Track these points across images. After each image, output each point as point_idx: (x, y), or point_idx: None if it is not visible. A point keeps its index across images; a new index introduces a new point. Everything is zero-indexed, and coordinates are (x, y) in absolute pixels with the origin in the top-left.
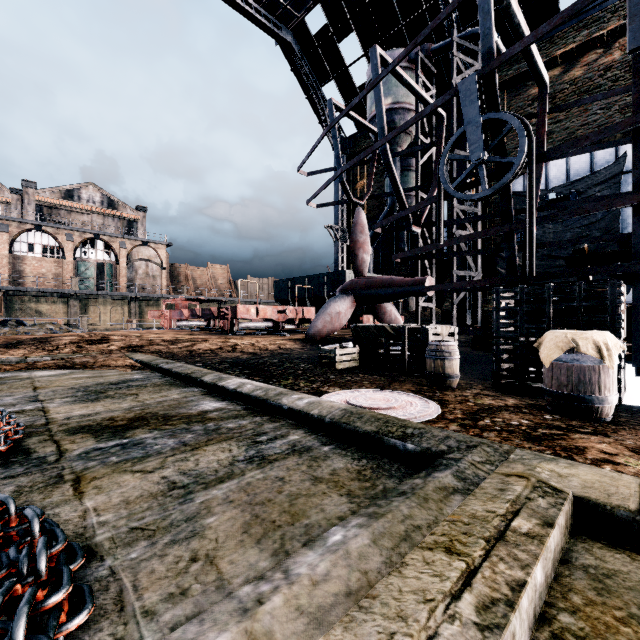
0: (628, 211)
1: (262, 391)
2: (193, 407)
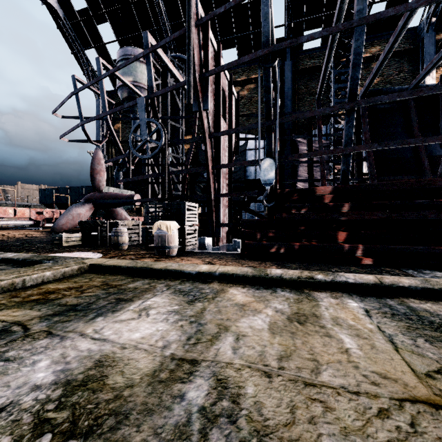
0: (250, 168)
1: None
2: None
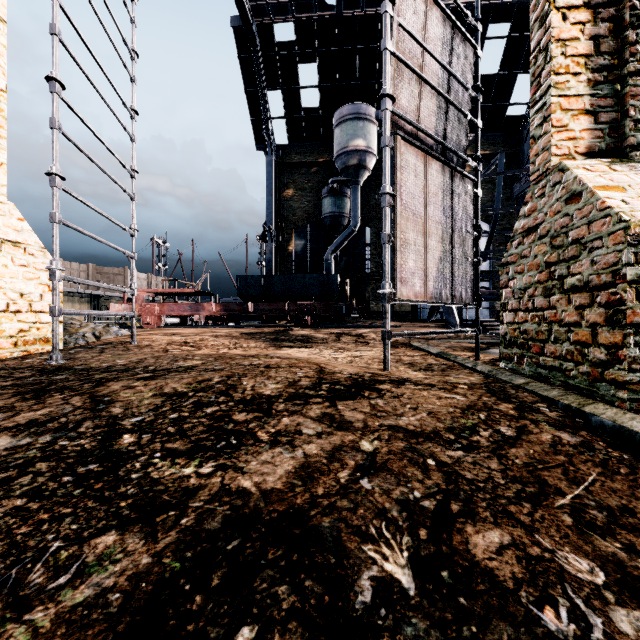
0: None
1: None
2: None
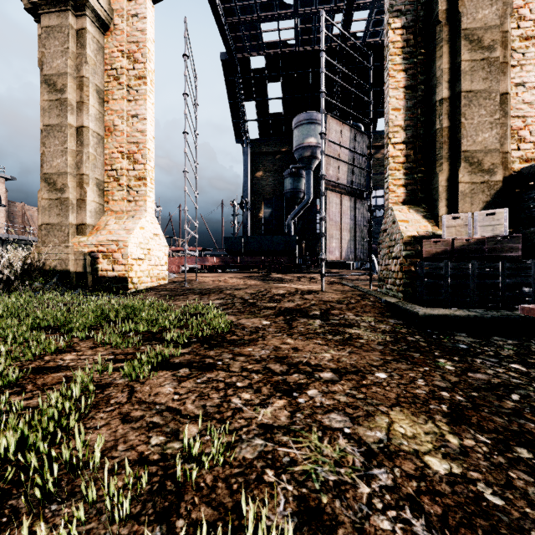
0: None
1: None
2: None
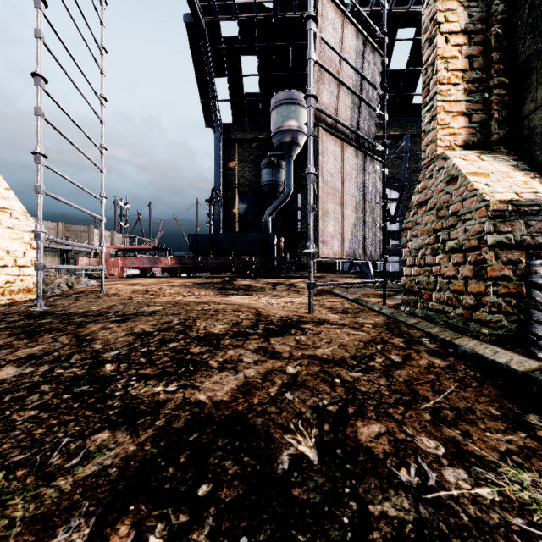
0: None
1: None
2: None
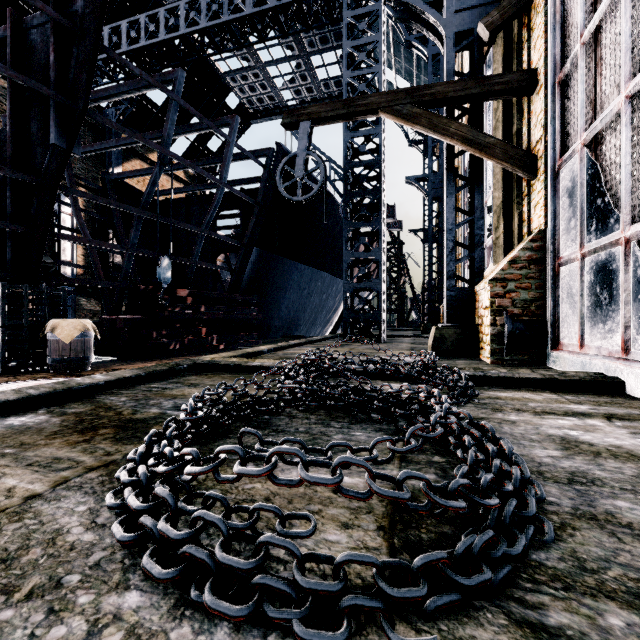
0: None
1: (34, 389)
2: (31, 424)
